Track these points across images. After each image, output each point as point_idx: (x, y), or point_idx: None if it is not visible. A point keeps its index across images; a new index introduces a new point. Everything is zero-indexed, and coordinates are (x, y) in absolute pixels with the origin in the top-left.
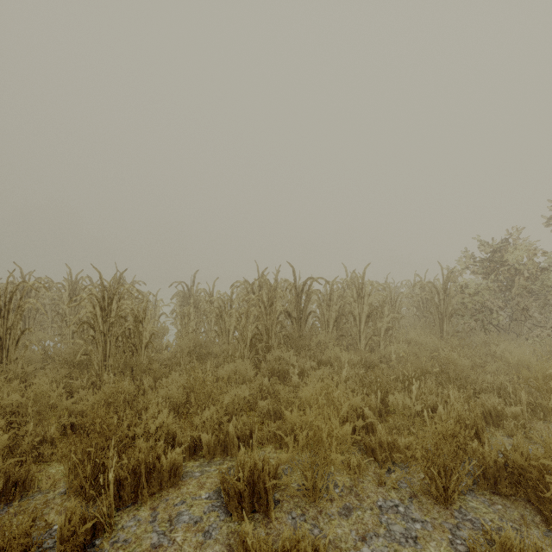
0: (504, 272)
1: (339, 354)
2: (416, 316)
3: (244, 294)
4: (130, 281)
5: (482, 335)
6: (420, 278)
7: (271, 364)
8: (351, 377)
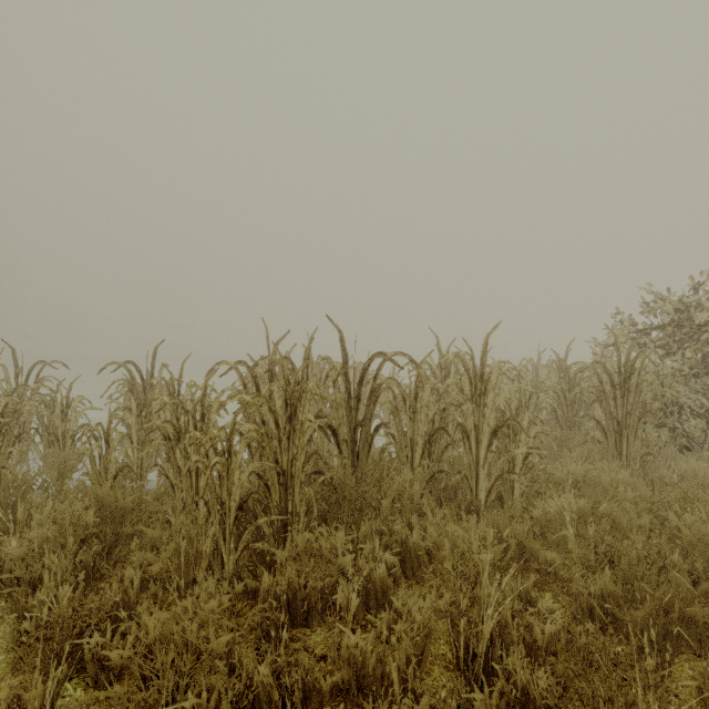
0: (701, 344)
1: (460, 545)
2: (550, 421)
3: (236, 389)
4: (105, 362)
5: (693, 460)
6: (558, 355)
7: (286, 575)
8: (503, 623)
